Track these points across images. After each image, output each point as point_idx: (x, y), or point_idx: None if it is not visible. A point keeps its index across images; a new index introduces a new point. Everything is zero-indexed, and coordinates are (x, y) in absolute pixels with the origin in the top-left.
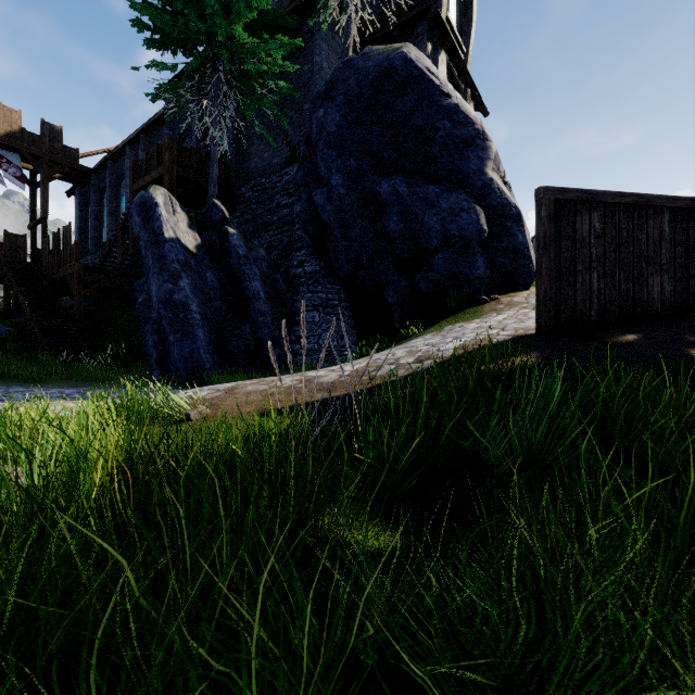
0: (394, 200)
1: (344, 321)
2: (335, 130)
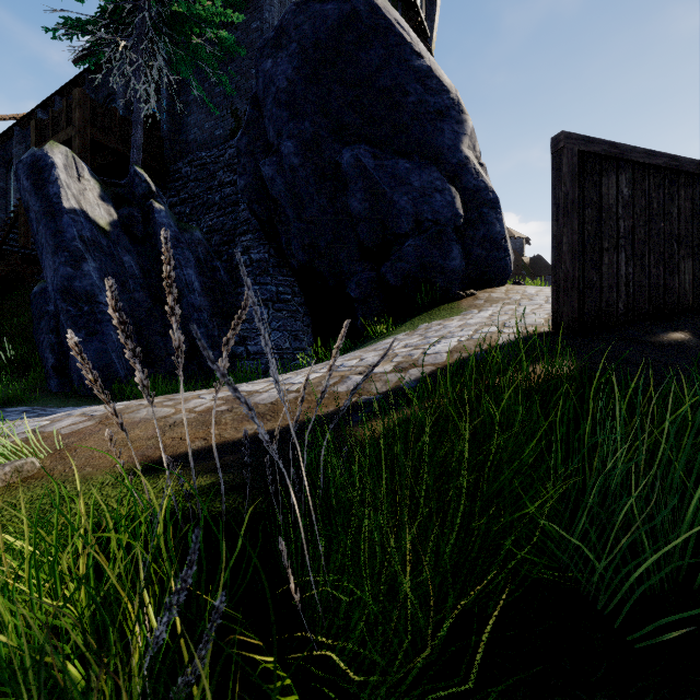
0: (358, 173)
1: (299, 319)
2: (286, 86)
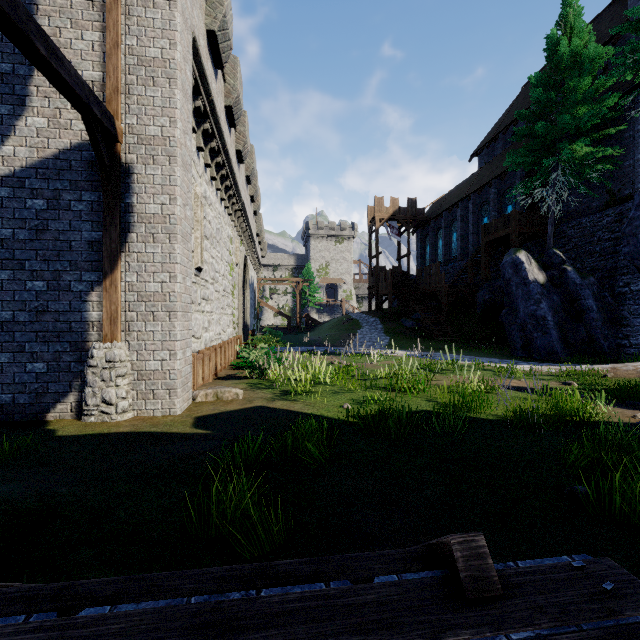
0: None
1: None
2: None
